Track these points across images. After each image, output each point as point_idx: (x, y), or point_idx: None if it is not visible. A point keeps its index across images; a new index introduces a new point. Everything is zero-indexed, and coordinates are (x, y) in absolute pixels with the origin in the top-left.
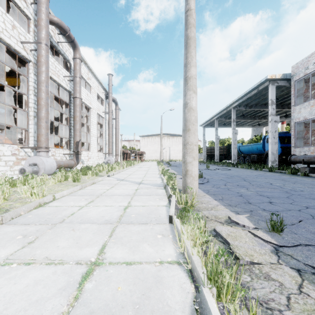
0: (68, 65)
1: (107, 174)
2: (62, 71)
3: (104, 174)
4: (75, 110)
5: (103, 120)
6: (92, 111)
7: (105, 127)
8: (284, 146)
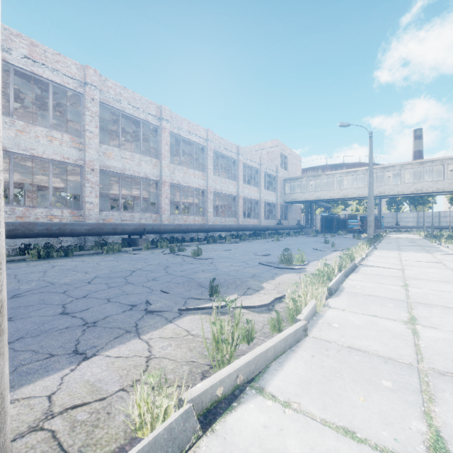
0: None
1: None
2: None
3: None
4: None
5: None
6: None
7: None
8: None
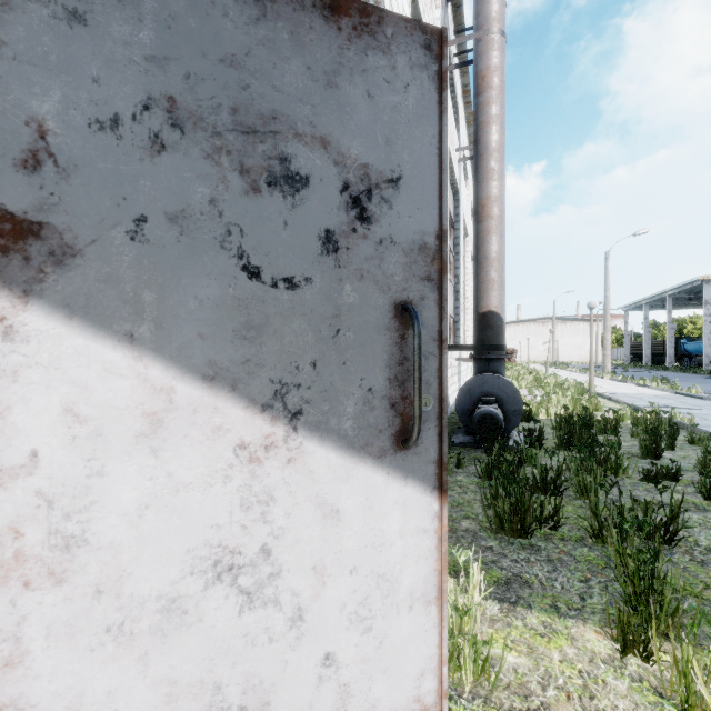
0: None
1: None
2: None
3: None
4: None
5: None
6: None
7: None
8: None
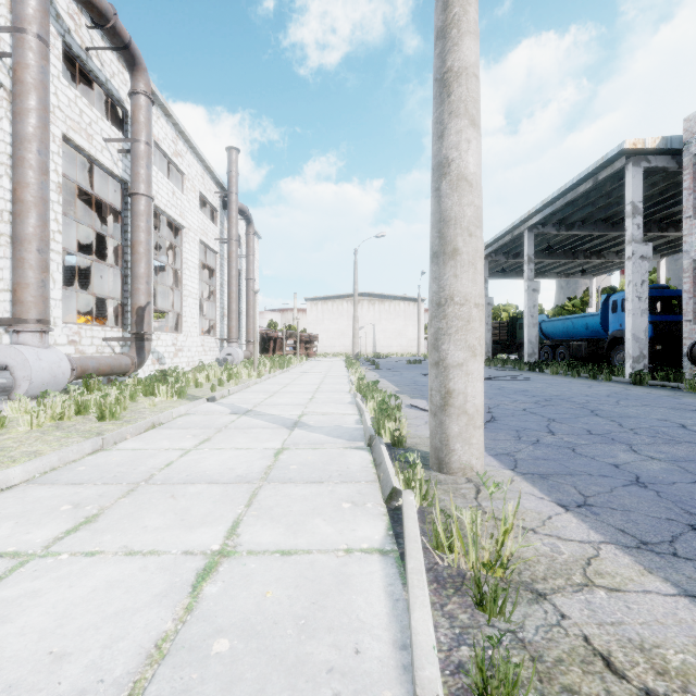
0: (119, 115)
1: (213, 392)
2: (100, 126)
3: (203, 394)
4: (134, 225)
5: (216, 260)
6: (186, 235)
7: (220, 275)
8: (660, 321)
